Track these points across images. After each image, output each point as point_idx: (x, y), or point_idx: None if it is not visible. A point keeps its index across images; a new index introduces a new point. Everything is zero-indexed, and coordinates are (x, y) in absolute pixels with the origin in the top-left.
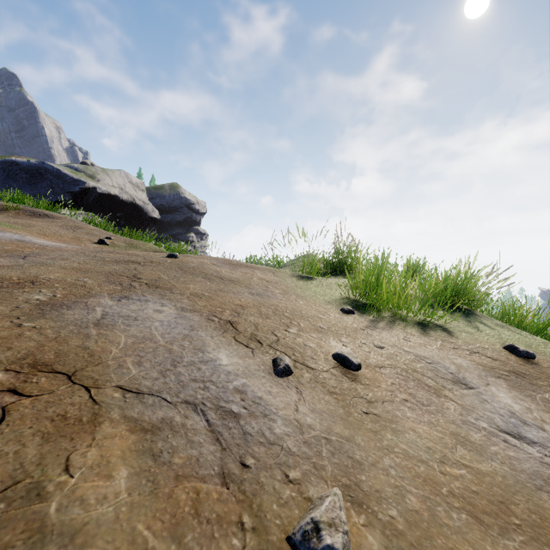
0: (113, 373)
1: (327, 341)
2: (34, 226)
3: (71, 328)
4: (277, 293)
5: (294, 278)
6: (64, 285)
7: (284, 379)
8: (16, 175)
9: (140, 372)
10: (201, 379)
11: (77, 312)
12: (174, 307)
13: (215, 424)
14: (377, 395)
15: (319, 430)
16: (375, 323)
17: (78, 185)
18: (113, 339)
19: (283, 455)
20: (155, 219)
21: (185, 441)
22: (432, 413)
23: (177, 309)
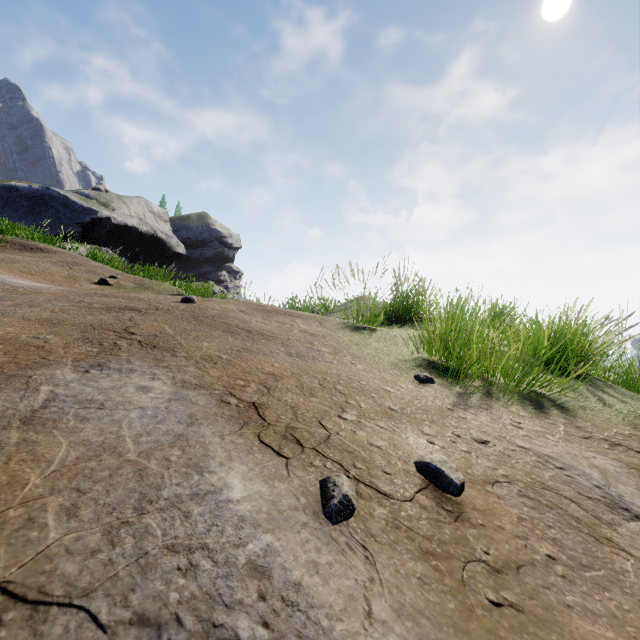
0: (7, 543)
1: (404, 434)
2: (18, 262)
3: None
4: (325, 352)
5: (347, 329)
6: (9, 347)
7: (340, 526)
8: (16, 203)
9: (65, 535)
10: (186, 543)
11: (4, 396)
12: (172, 380)
13: None
14: (504, 551)
15: None
16: (465, 398)
17: (89, 214)
18: (42, 453)
19: None
20: (180, 255)
21: None
22: (605, 588)
23: (175, 385)
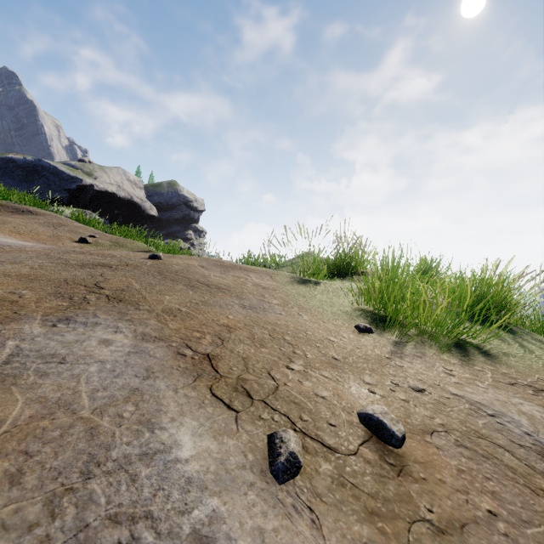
0: None
1: (347, 384)
2: (9, 223)
3: None
4: (275, 304)
5: (294, 282)
6: None
7: (287, 486)
8: (13, 173)
9: (4, 507)
10: (130, 511)
11: None
12: (133, 333)
13: None
14: (447, 508)
15: None
16: (401, 346)
17: (75, 182)
18: None
19: None
20: (152, 217)
21: None
22: None
23: (135, 337)
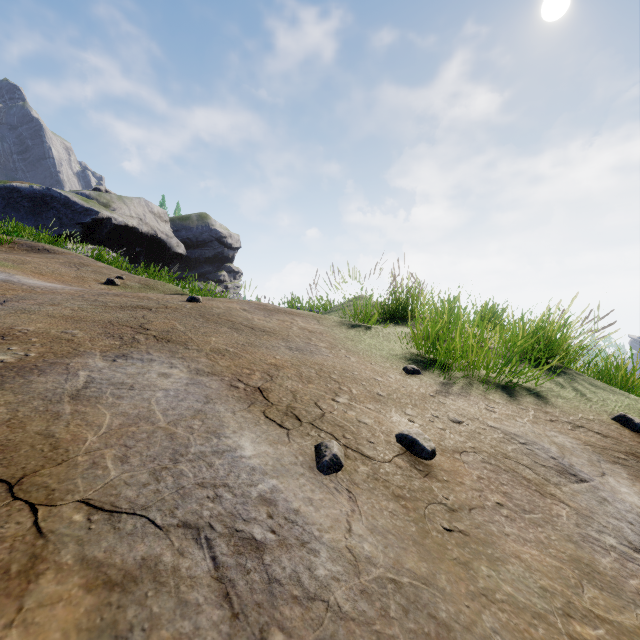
0: (81, 477)
1: (388, 415)
2: (29, 263)
3: (36, 404)
4: (322, 347)
5: (343, 326)
6: (43, 340)
7: (330, 477)
8: (17, 204)
9: (122, 474)
10: (212, 482)
11: (52, 378)
12: (187, 368)
13: (225, 563)
14: (461, 498)
15: (383, 567)
16: (447, 387)
17: (90, 215)
18: (92, 420)
19: (329, 619)
20: (180, 255)
21: (173, 602)
22: (539, 525)
23: (190, 372)
